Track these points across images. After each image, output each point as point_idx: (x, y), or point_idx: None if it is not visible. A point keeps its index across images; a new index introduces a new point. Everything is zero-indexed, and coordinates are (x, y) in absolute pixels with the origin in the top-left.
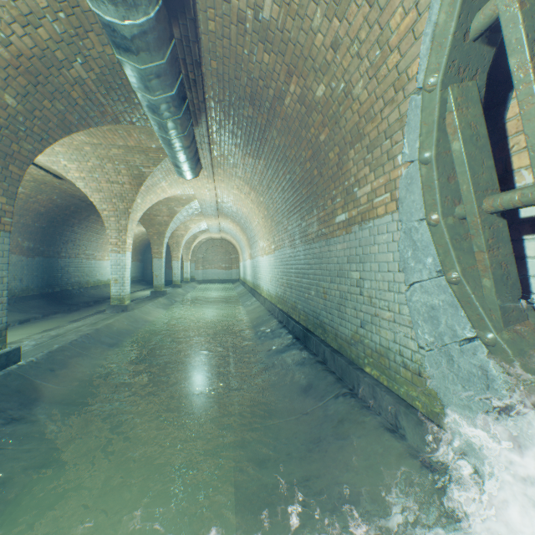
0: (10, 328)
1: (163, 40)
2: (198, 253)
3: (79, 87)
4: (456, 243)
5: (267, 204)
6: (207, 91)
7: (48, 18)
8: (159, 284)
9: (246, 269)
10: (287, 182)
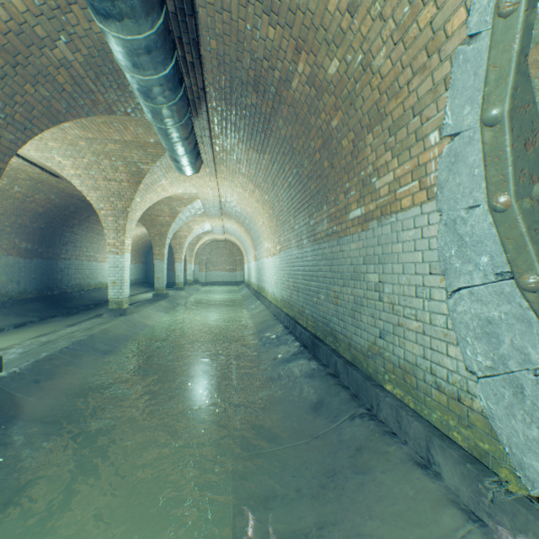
0: (4, 332)
1: (151, 3)
2: (202, 255)
3: (65, 70)
4: (536, 235)
5: (273, 202)
6: (207, 77)
7: None
8: (160, 287)
9: (250, 271)
10: (294, 177)
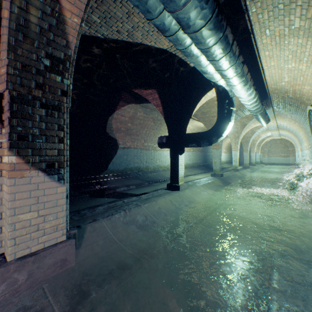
0: (202, 173)
1: (262, 111)
2: (264, 148)
3: (236, 114)
4: None
5: (304, 128)
6: (272, 104)
7: (236, 108)
8: (246, 163)
9: (298, 157)
10: None
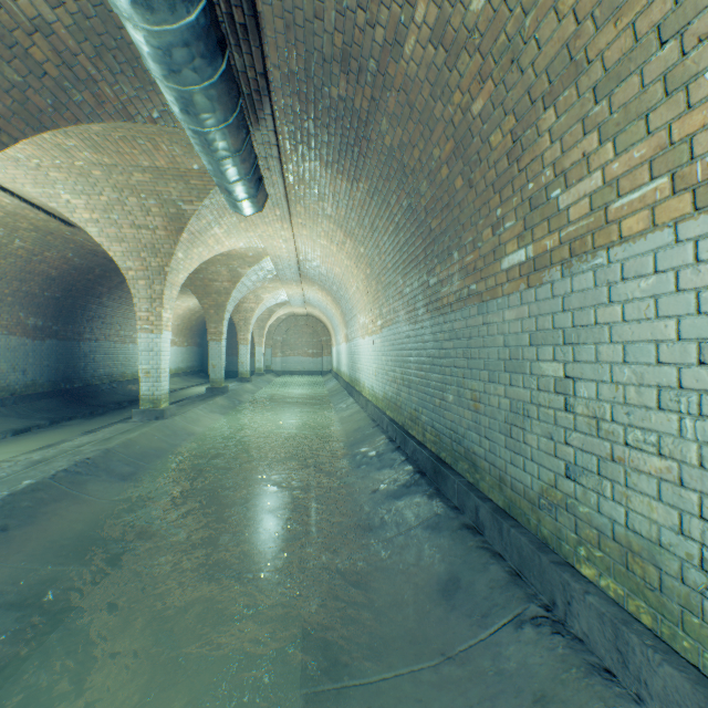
0: None
1: None
2: (276, 335)
3: (44, 39)
4: None
5: (371, 257)
6: (269, 53)
7: None
8: (217, 378)
9: (340, 356)
10: (405, 214)
